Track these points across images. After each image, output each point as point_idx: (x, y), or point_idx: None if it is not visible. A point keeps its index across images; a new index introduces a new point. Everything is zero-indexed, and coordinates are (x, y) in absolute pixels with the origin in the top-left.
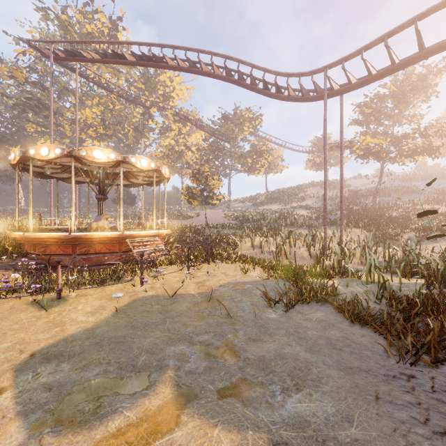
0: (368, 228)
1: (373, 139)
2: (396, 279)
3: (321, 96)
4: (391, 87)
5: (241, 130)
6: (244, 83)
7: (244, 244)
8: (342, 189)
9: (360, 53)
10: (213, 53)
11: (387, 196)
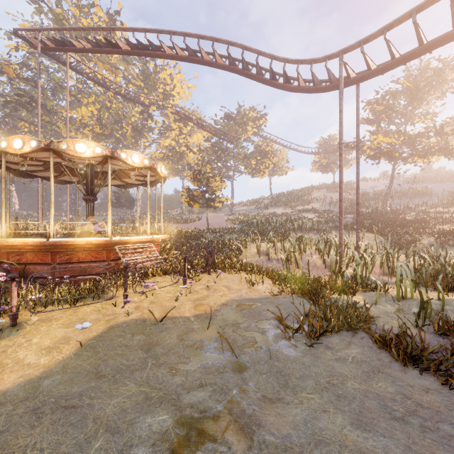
0: (382, 233)
1: (385, 138)
2: (431, 294)
3: (335, 85)
4: (404, 82)
5: (245, 130)
6: (249, 73)
7: (249, 251)
8: (358, 189)
9: (382, 33)
10: (215, 38)
11: (397, 199)
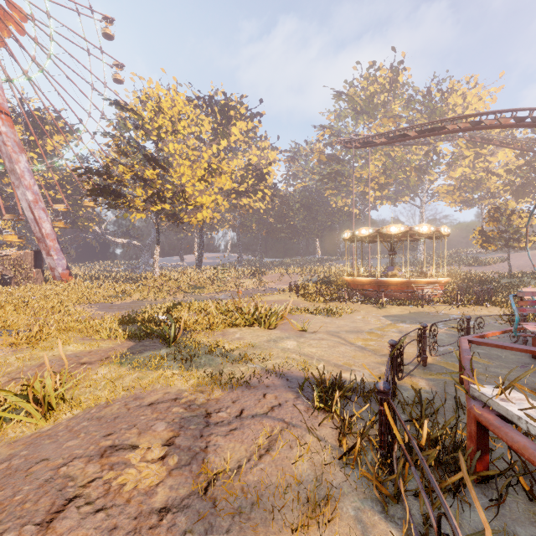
0: None
1: None
2: None
3: None
4: None
5: None
6: None
7: None
8: None
9: None
10: (497, 111)
11: None
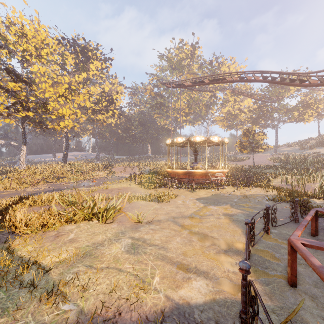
0: None
1: None
2: None
3: None
4: None
5: (287, 90)
6: (275, 82)
7: (276, 180)
8: None
9: None
10: (254, 71)
11: None
